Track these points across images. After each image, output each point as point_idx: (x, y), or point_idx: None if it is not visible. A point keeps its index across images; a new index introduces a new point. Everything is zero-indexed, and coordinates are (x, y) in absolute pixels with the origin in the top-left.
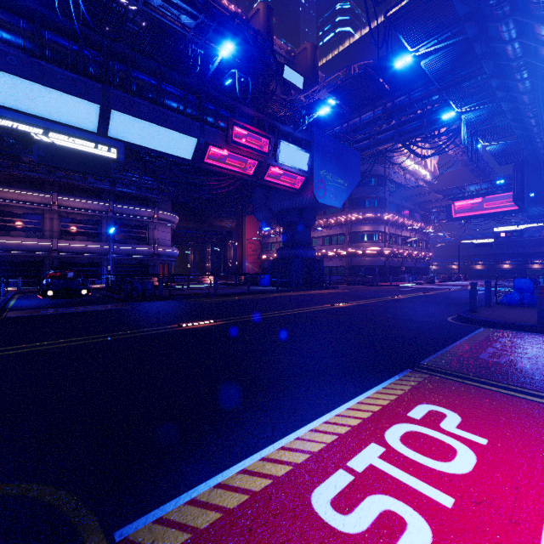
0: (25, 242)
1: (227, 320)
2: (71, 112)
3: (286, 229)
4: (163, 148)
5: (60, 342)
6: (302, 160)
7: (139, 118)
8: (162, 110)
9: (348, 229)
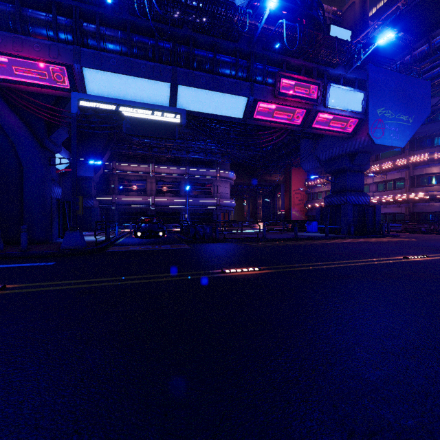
0: (136, 199)
1: (273, 268)
2: (151, 94)
3: (334, 176)
4: (218, 111)
5: (116, 280)
6: (354, 101)
7: (199, 88)
8: (217, 77)
9: (409, 173)
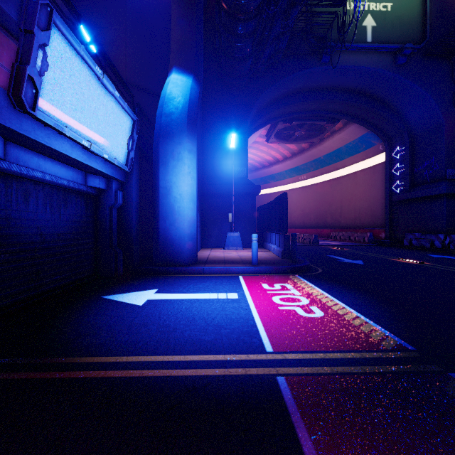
0: None
1: None
2: None
3: None
4: None
5: None
6: None
7: None
8: None
9: None
